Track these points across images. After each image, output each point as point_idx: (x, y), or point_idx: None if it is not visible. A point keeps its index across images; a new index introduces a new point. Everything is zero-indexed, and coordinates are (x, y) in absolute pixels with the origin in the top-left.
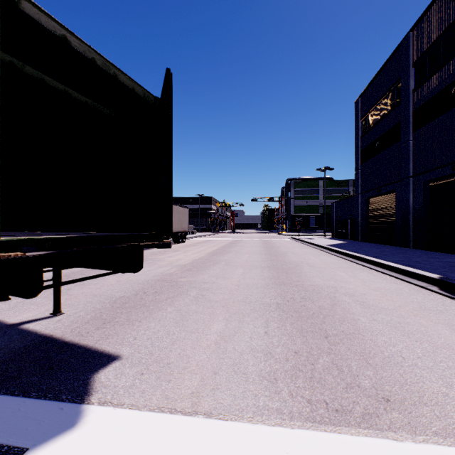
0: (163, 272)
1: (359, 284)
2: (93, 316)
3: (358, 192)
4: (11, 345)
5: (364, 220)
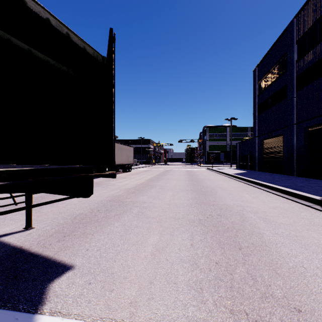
0: (114, 194)
1: (260, 203)
2: (56, 230)
3: (255, 135)
4: None
5: (260, 156)
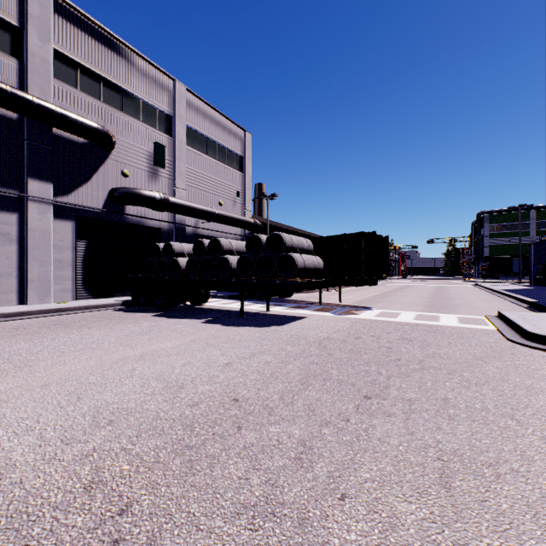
0: (363, 297)
1: (482, 304)
2: (352, 303)
3: None
4: (339, 305)
5: None
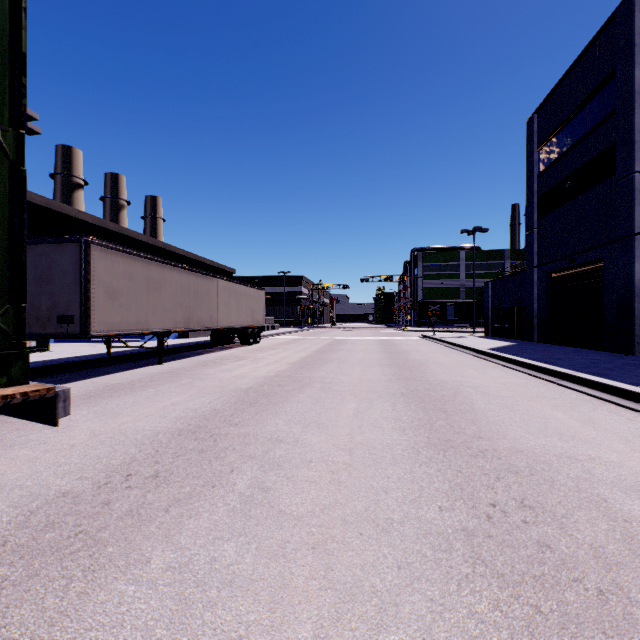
0: (200, 409)
1: (621, 446)
2: None
3: (533, 264)
4: None
5: (543, 309)
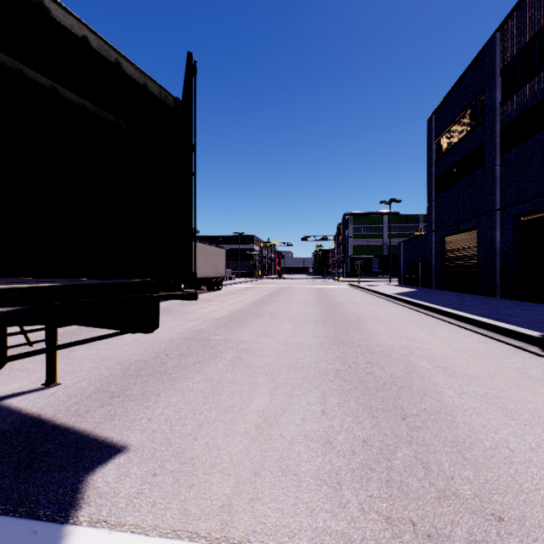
0: (193, 328)
1: (438, 343)
2: (98, 387)
3: (431, 229)
4: None
5: (438, 263)
